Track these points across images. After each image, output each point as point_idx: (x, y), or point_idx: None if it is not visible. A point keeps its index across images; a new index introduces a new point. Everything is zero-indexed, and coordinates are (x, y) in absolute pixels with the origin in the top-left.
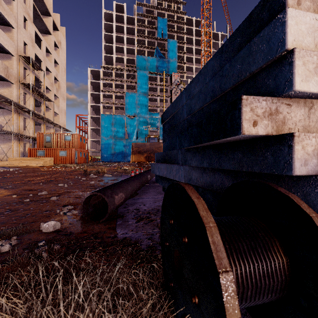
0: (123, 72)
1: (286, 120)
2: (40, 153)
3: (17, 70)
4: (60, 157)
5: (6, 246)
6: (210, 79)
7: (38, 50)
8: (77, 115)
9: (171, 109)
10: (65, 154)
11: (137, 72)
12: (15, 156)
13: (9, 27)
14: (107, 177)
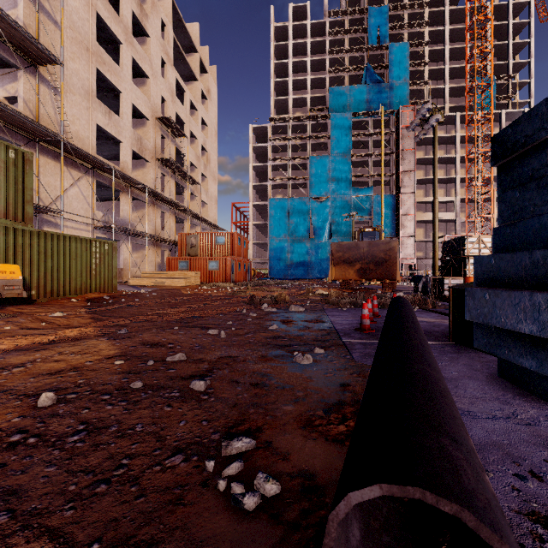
0: (306, 122)
1: None
2: (183, 265)
3: (152, 141)
4: (210, 272)
5: None
6: None
7: (179, 107)
8: (233, 204)
9: None
10: (217, 267)
11: (330, 117)
12: (150, 270)
13: (143, 78)
14: (296, 313)
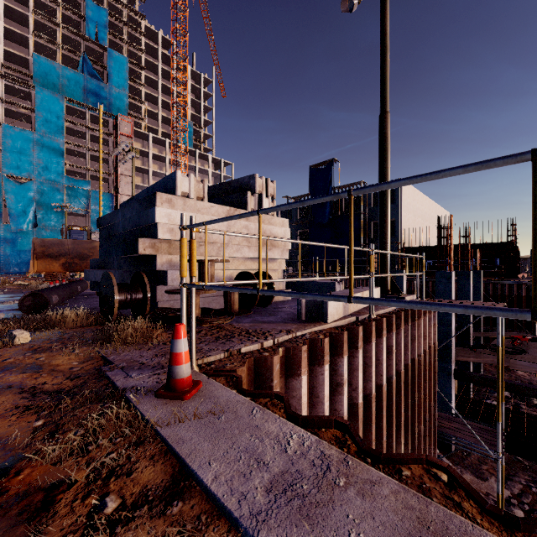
0: None
1: (160, 248)
2: None
3: None
4: None
5: None
6: (135, 215)
7: None
8: None
9: (109, 218)
10: None
11: (36, 89)
12: None
13: None
14: None
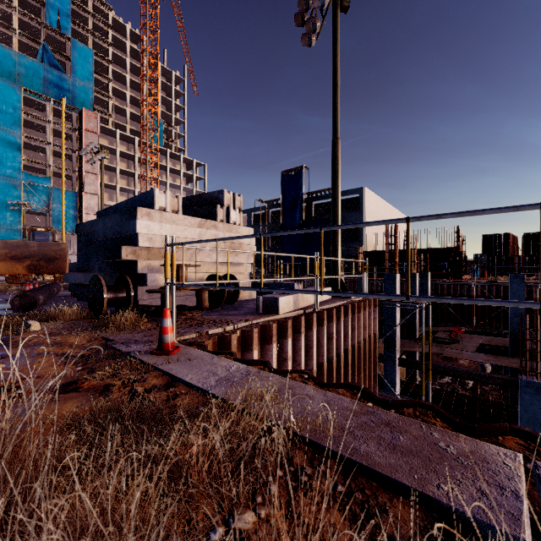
0: None
1: (140, 255)
2: None
3: None
4: None
5: None
6: (117, 225)
7: None
8: None
9: (89, 225)
10: None
11: None
12: None
13: None
14: None
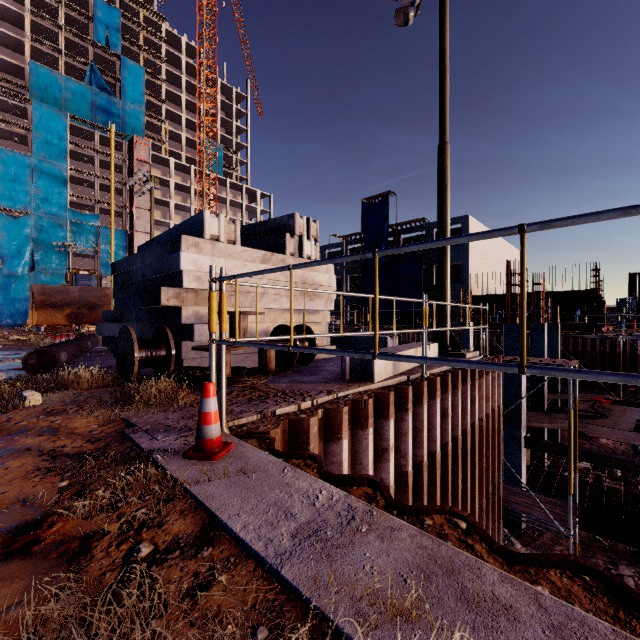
0: None
1: (185, 299)
2: None
3: None
4: None
5: None
6: (157, 260)
7: None
8: None
9: (126, 263)
10: None
11: (33, 104)
12: None
13: None
14: None
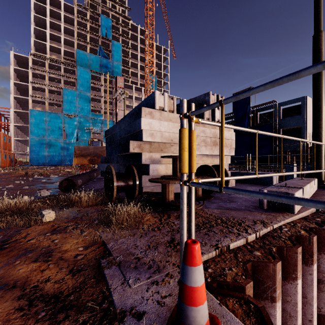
0: (60, 65)
1: (144, 148)
2: None
3: None
4: None
5: (32, 197)
6: (127, 125)
7: None
8: None
9: (111, 130)
10: None
11: (77, 68)
12: None
13: None
14: (54, 177)
